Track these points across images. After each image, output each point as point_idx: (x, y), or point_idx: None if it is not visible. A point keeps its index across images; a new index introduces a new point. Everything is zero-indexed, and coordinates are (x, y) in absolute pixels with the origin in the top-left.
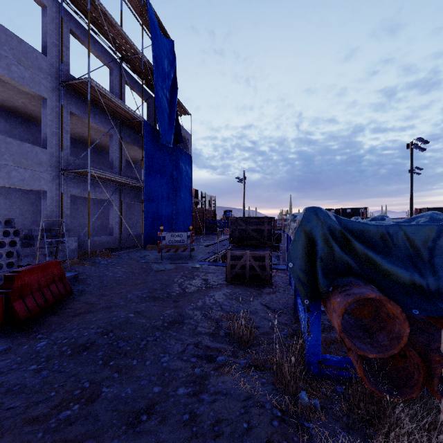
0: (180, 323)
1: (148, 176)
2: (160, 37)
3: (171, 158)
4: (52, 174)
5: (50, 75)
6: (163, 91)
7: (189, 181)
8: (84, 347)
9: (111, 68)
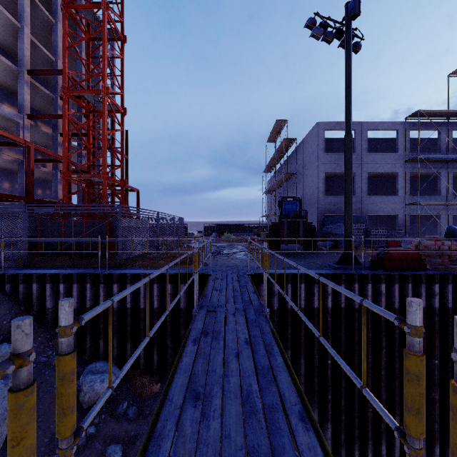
0: None
1: None
2: None
3: None
4: (400, 206)
5: (399, 160)
6: None
7: None
8: None
9: (438, 130)
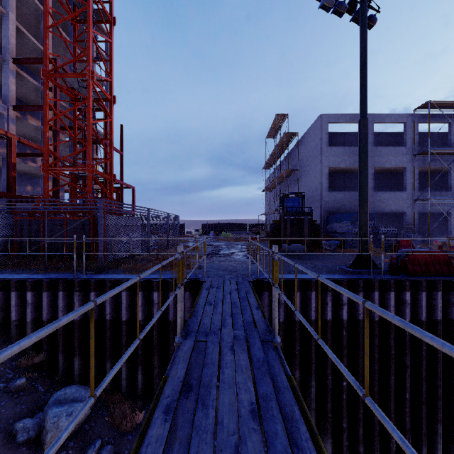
0: None
1: None
2: None
3: None
4: (409, 203)
5: (408, 154)
6: None
7: None
8: None
9: (449, 122)
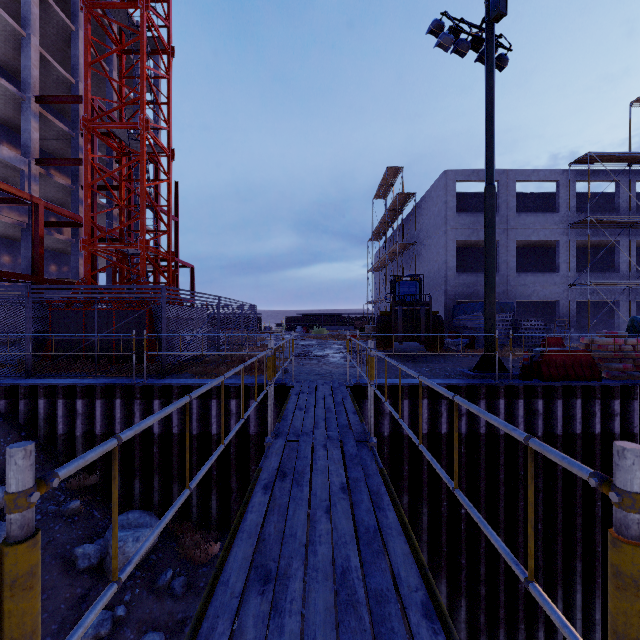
0: None
1: None
2: None
3: None
4: (562, 288)
5: (561, 224)
6: None
7: None
8: None
9: (616, 181)
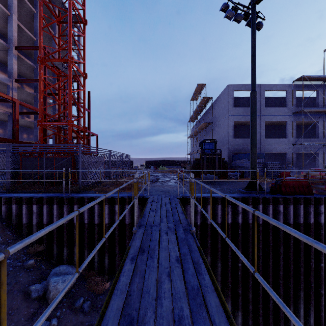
0: None
1: None
2: None
3: None
4: (289, 146)
5: (288, 112)
6: None
7: None
8: None
9: (317, 90)
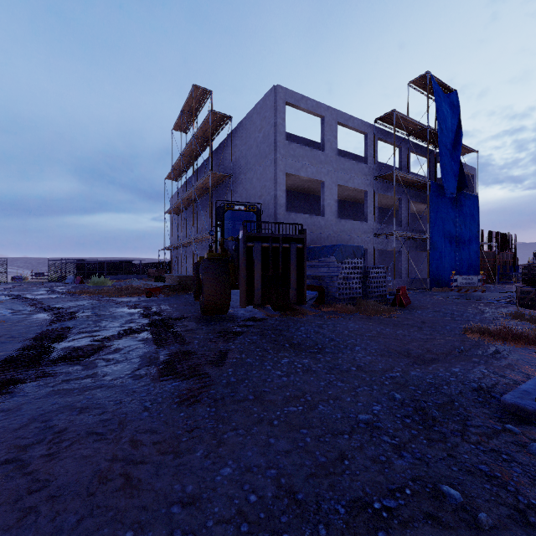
0: (482, 313)
1: (432, 228)
2: (443, 101)
3: (454, 206)
4: (369, 237)
5: (369, 175)
6: (446, 147)
7: (474, 224)
8: (439, 312)
9: (400, 147)
